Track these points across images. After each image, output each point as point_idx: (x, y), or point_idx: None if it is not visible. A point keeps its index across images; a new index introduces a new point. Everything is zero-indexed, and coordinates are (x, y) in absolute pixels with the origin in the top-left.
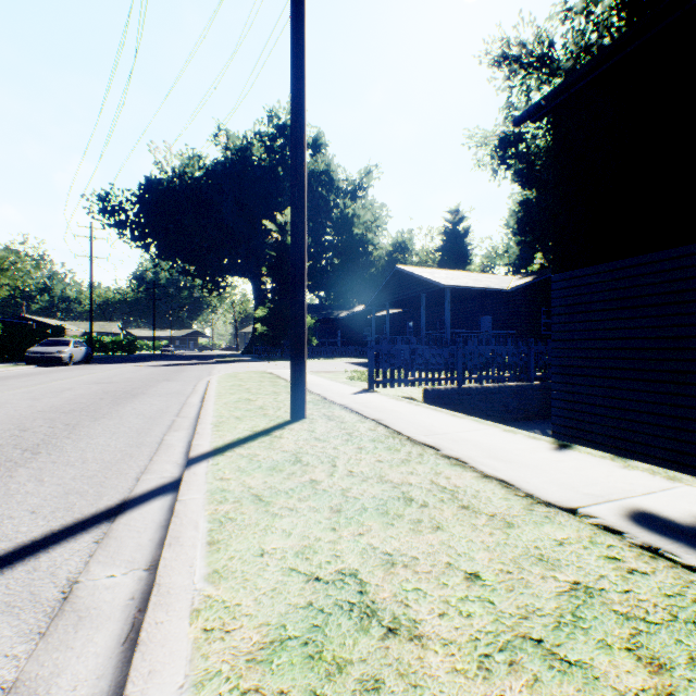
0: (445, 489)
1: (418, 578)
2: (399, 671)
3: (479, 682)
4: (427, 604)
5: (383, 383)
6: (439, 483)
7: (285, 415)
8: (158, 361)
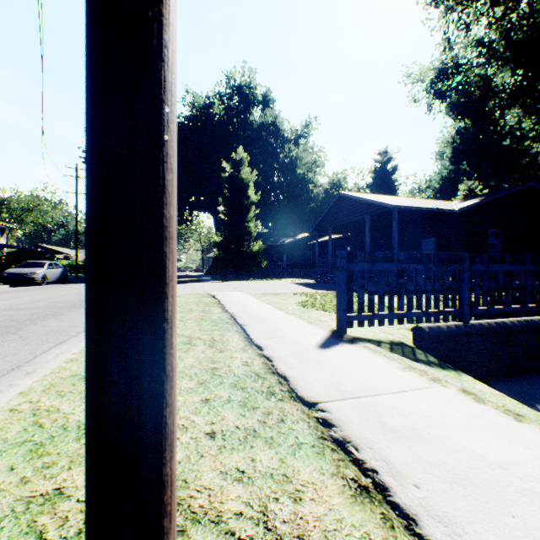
0: None
1: None
2: None
3: None
4: None
5: (358, 320)
6: None
7: None
8: None
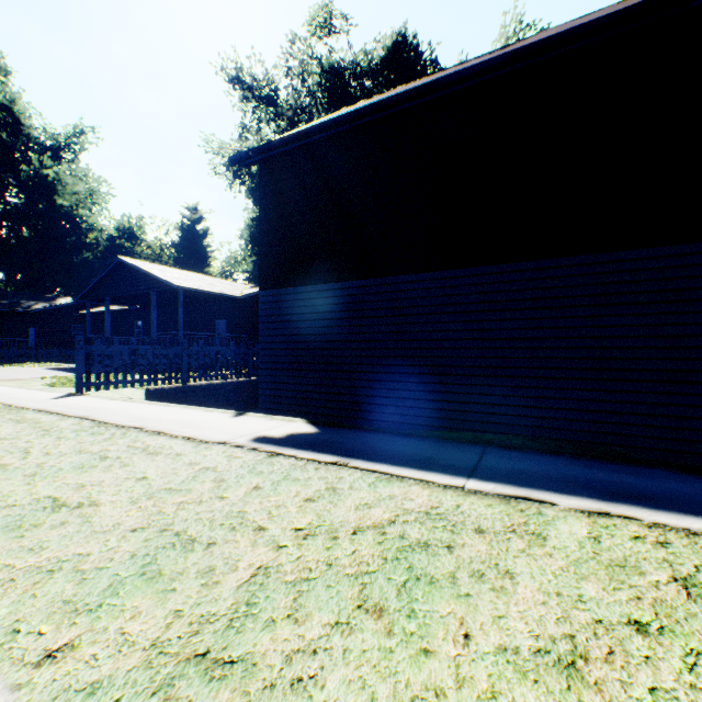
0: (139, 448)
1: (102, 487)
2: (80, 516)
3: (129, 506)
4: (107, 493)
5: (97, 386)
6: (136, 446)
7: None
8: None
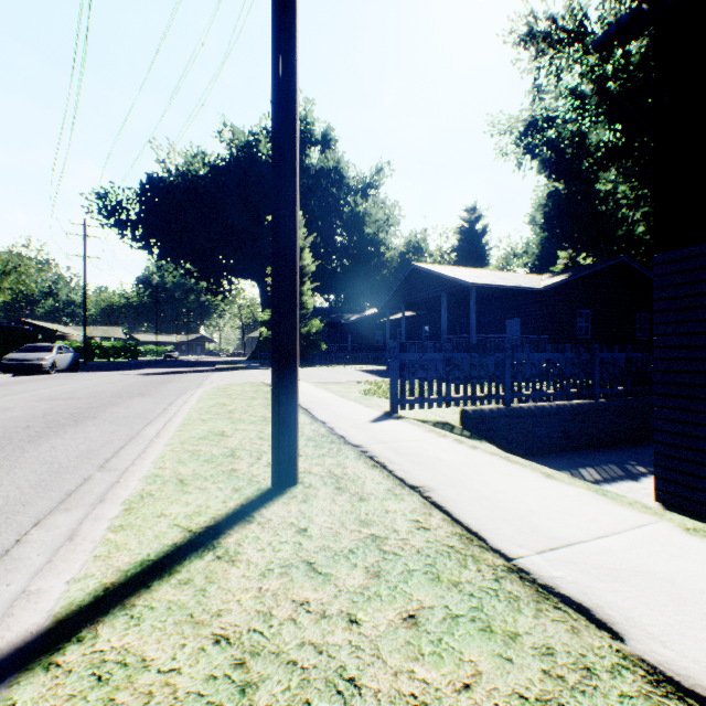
0: None
1: None
2: None
3: None
4: None
5: (409, 403)
6: None
7: (264, 476)
8: (153, 368)
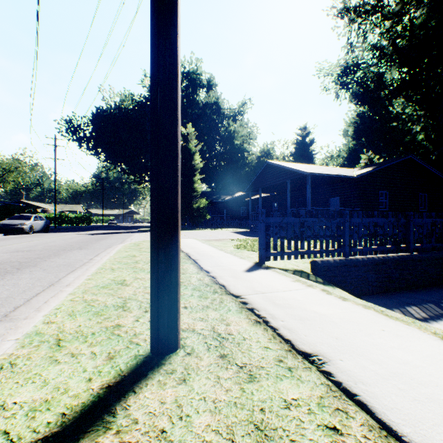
0: None
1: None
2: None
3: None
4: None
5: (273, 255)
6: None
7: (145, 335)
8: (97, 230)
